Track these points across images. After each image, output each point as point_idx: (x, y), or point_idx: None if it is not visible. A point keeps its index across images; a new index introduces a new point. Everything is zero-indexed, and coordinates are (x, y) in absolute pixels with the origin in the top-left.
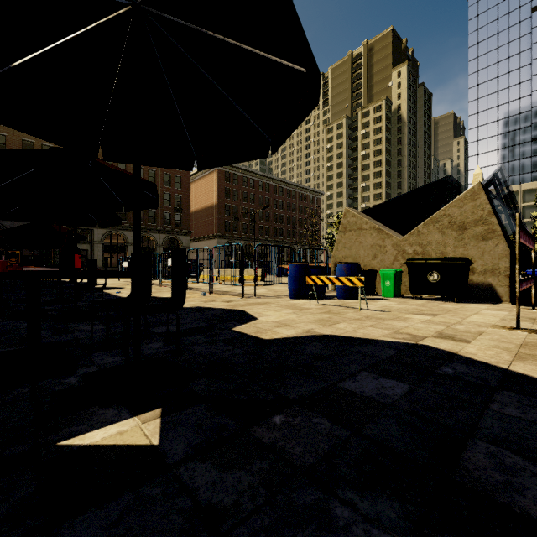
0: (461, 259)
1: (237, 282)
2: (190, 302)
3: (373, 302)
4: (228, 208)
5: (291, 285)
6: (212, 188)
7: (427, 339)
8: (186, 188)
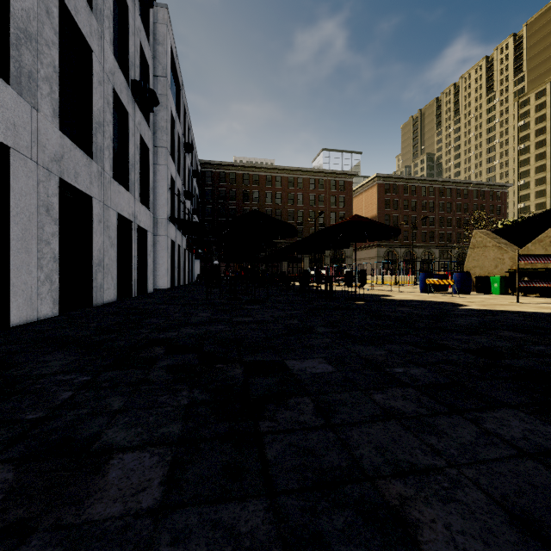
0: (542, 269)
1: (392, 286)
2: (361, 292)
3: (474, 295)
4: (388, 218)
5: (420, 285)
6: (372, 201)
7: (457, 302)
8: (349, 205)
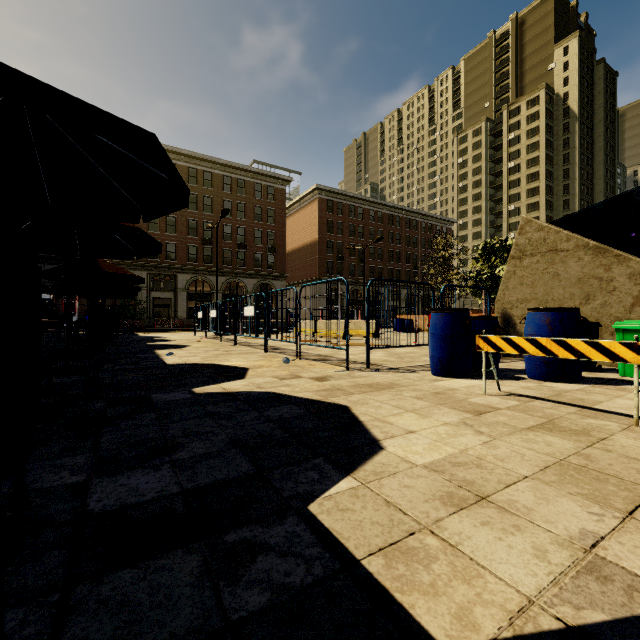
0: None
1: (341, 339)
2: (255, 378)
3: (624, 391)
4: (331, 245)
5: (436, 351)
6: (312, 221)
7: None
8: (281, 222)
